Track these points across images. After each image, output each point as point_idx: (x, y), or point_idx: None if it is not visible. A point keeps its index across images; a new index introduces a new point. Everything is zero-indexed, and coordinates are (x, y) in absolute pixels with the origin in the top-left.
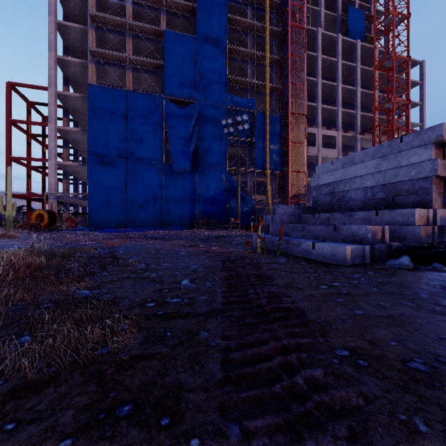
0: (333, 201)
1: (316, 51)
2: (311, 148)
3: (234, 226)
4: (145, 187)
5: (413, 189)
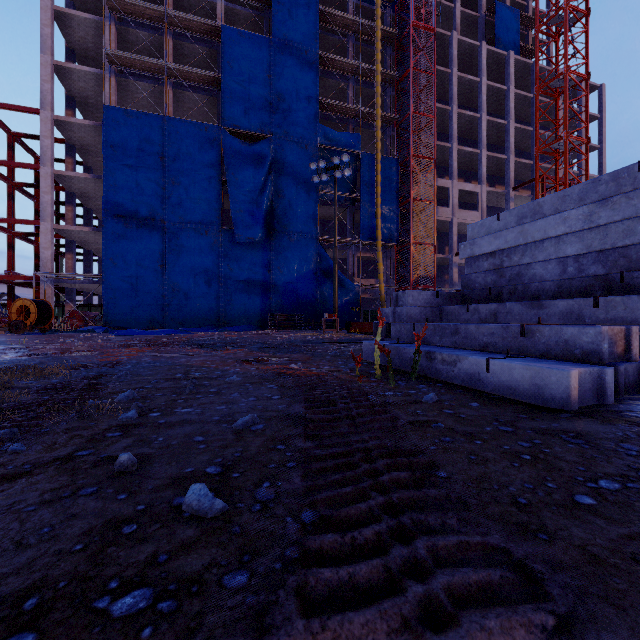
0: (500, 282)
1: (450, 66)
2: (443, 209)
3: (329, 324)
4: (192, 265)
5: None
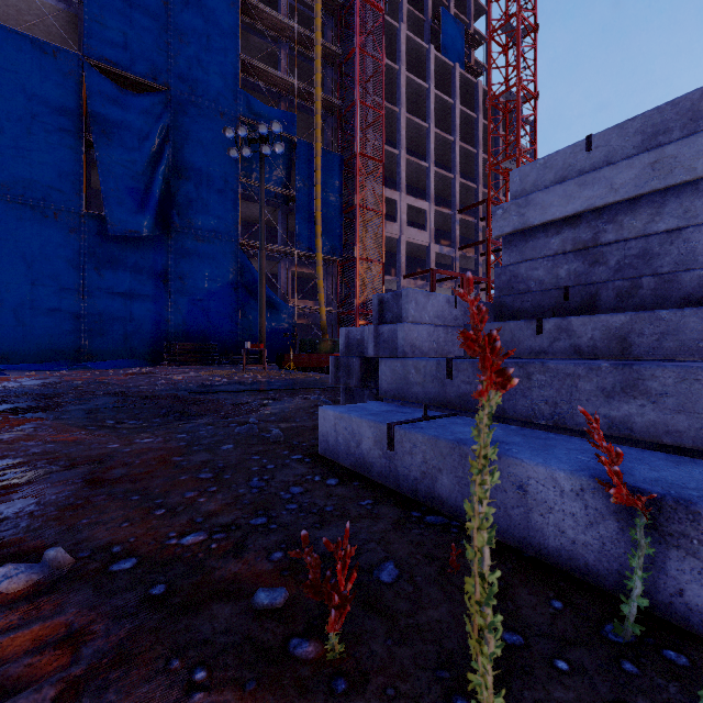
0: (593, 275)
1: (398, 62)
2: (391, 224)
3: (254, 357)
4: (28, 263)
5: None
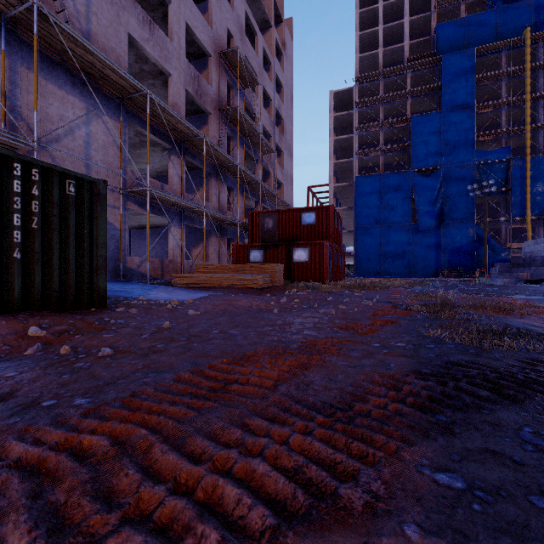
0: (530, 261)
1: None
2: None
3: (483, 275)
4: (395, 244)
5: None
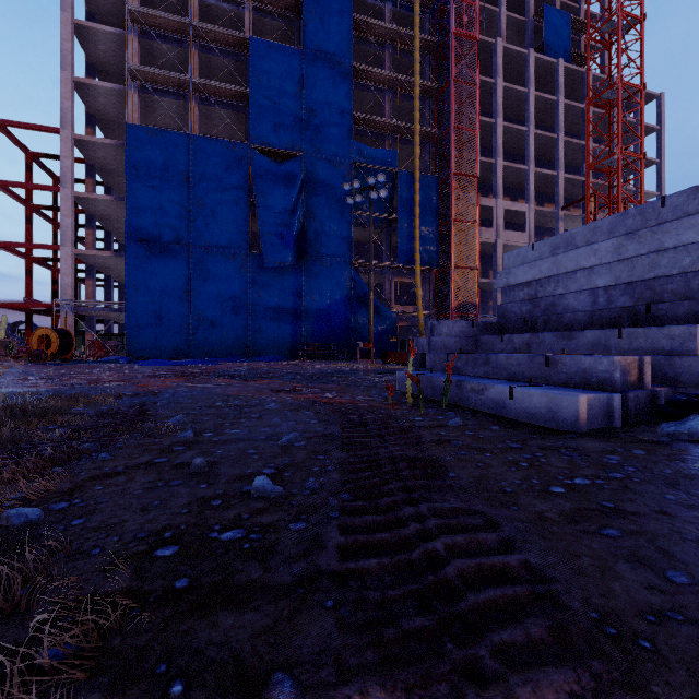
0: (535, 312)
1: (494, 75)
2: (487, 230)
3: (363, 354)
4: (219, 291)
5: (687, 291)
